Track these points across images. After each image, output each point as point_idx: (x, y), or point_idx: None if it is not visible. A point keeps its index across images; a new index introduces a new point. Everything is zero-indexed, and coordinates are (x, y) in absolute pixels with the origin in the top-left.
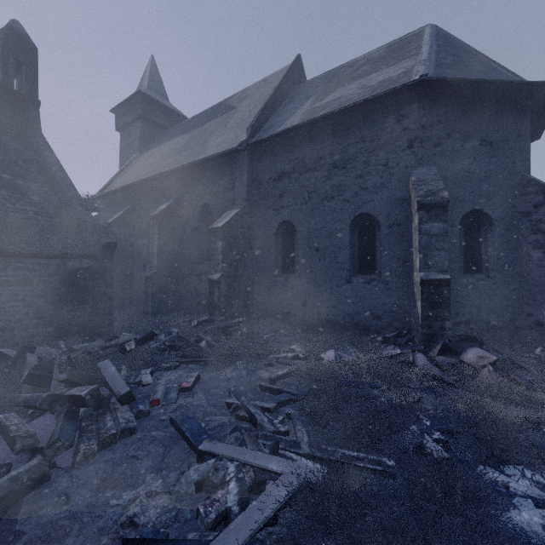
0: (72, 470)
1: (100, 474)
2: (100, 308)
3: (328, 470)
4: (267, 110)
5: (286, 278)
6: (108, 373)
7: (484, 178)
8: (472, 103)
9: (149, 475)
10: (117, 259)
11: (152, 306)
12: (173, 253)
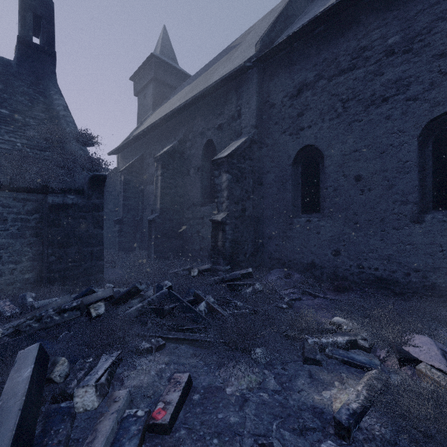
0: None
1: None
2: (88, 252)
3: None
4: (279, 24)
5: (308, 218)
6: (12, 384)
7: None
8: None
9: None
10: (128, 205)
11: (155, 250)
12: (176, 196)
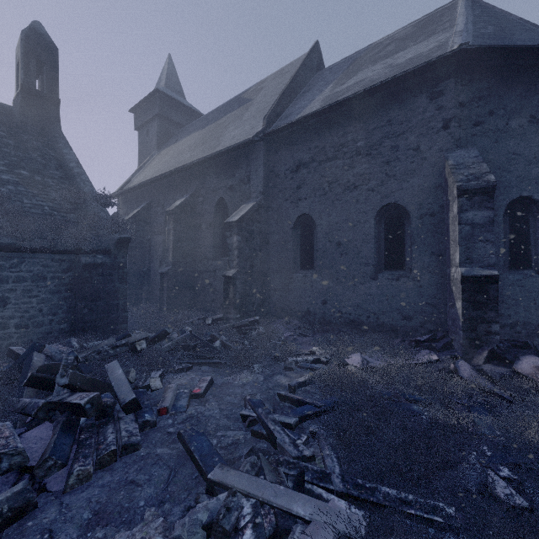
0: (63, 496)
1: (93, 505)
2: (114, 305)
3: (369, 517)
4: (284, 99)
5: (305, 274)
6: (115, 376)
7: (534, 160)
8: (519, 75)
9: (148, 509)
10: (134, 255)
11: (168, 302)
12: (188, 249)
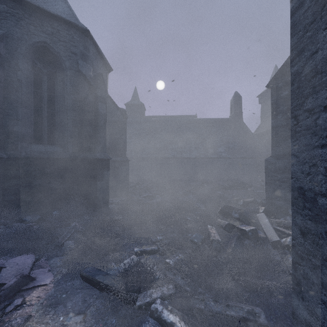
0: None
1: None
2: None
3: None
4: None
5: None
6: None
7: None
8: None
9: None
10: None
11: None
12: None
